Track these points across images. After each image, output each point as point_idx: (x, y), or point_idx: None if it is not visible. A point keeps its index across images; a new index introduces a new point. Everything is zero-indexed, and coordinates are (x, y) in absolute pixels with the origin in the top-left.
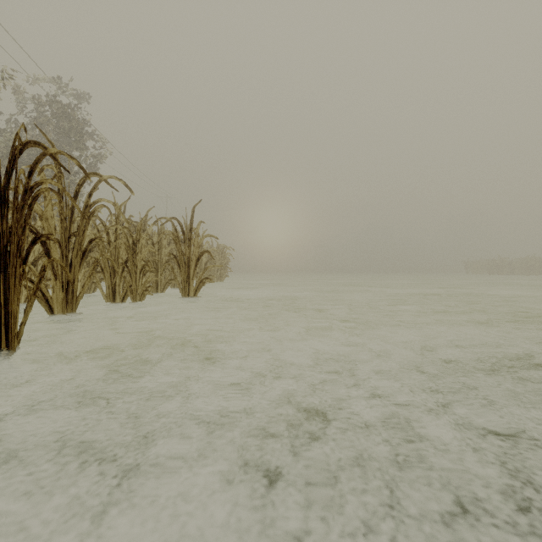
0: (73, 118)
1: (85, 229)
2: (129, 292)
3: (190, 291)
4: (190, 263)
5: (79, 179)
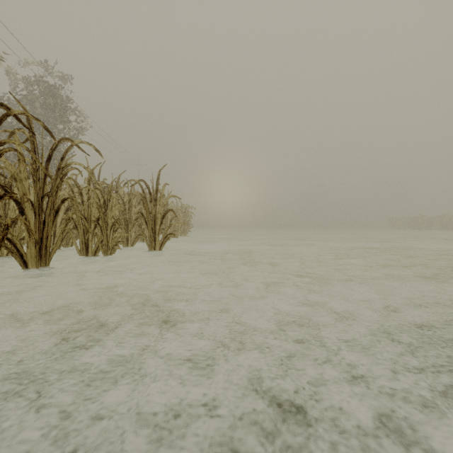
0: (57, 96)
1: (58, 189)
2: (100, 247)
3: (156, 245)
4: (156, 221)
5: (63, 149)
